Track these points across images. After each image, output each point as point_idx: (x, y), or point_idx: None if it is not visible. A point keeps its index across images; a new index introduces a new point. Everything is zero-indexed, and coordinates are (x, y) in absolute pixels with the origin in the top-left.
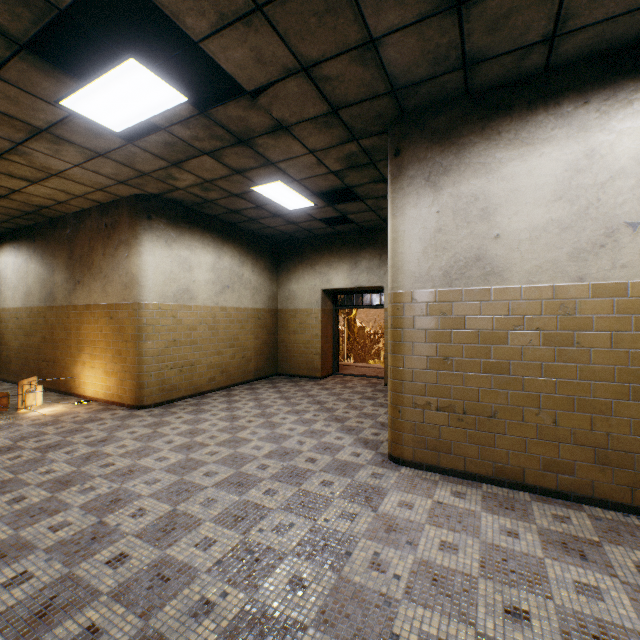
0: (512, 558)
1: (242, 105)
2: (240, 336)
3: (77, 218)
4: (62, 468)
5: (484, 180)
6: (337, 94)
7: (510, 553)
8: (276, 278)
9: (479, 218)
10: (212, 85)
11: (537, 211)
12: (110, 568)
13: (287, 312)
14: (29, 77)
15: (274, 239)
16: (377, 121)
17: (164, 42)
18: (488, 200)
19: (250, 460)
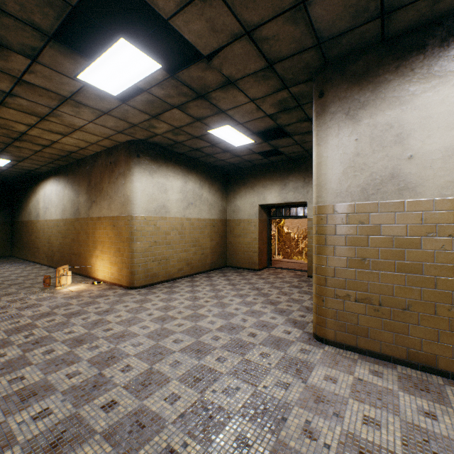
0: (433, 440)
1: (200, 67)
2: (200, 239)
3: (93, 159)
4: (79, 330)
5: (398, 110)
6: (273, 51)
7: (430, 434)
8: (225, 197)
9: (393, 143)
10: (179, 55)
11: (449, 133)
12: (104, 412)
13: (233, 221)
14: (56, 60)
15: (224, 169)
16: (304, 71)
17: (145, 25)
18: (402, 127)
19: (206, 332)
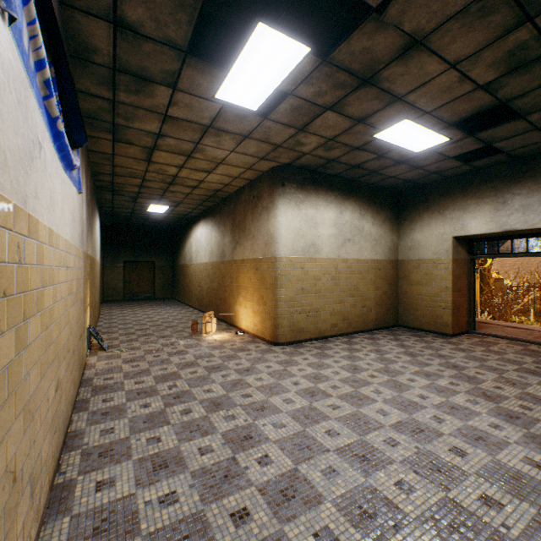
0: None
1: (366, 31)
2: (360, 286)
3: (236, 195)
4: (217, 389)
5: None
6: None
7: None
8: (396, 229)
9: None
10: (333, 29)
11: None
12: (232, 523)
13: (409, 263)
14: (194, 81)
15: (394, 189)
16: None
17: None
18: None
19: (375, 427)
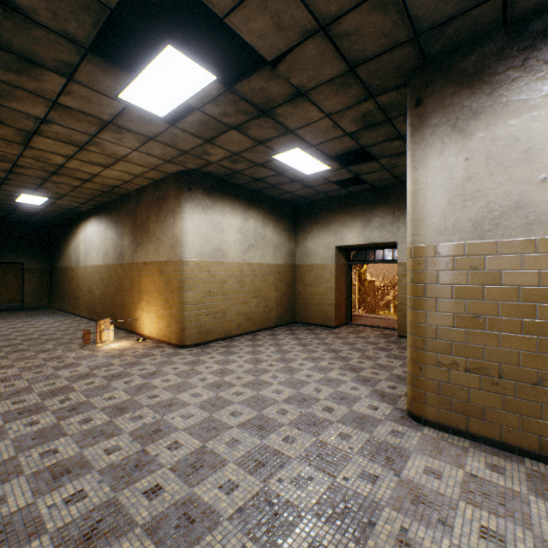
0: None
1: (263, 76)
2: (263, 288)
3: (138, 194)
4: (120, 396)
5: (526, 118)
6: (355, 50)
7: None
8: (294, 237)
9: (519, 161)
10: (237, 64)
11: None
12: (146, 499)
13: (304, 267)
14: (95, 77)
15: (292, 203)
16: (396, 74)
17: (196, 29)
18: (532, 140)
19: (271, 403)
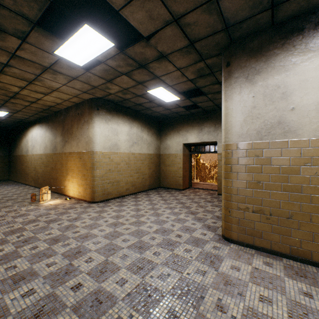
0: (310, 313)
1: (142, 45)
2: (141, 167)
3: (66, 111)
4: (55, 232)
5: (284, 75)
6: (193, 33)
7: (308, 309)
8: (159, 138)
9: (280, 98)
10: (126, 37)
11: None
12: (72, 291)
13: (165, 155)
14: (39, 40)
15: (158, 118)
16: (216, 48)
17: (102, 15)
18: (286, 87)
19: (146, 234)
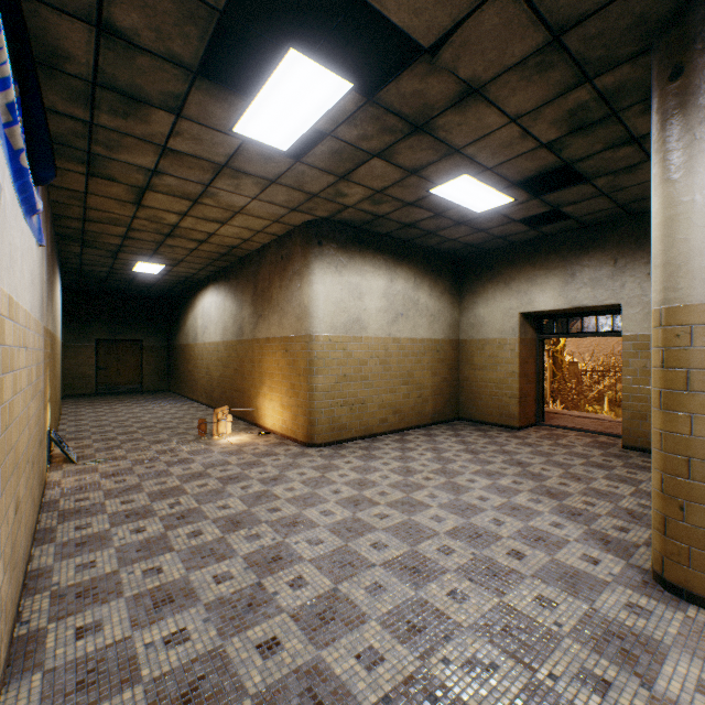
0: None
1: (418, 73)
2: (415, 372)
3: (259, 254)
4: (236, 505)
5: None
6: (563, 5)
7: None
8: (458, 302)
9: None
10: (381, 64)
11: None
12: (260, 656)
13: (472, 343)
14: (205, 108)
15: (455, 255)
16: (632, 33)
17: (326, 23)
18: None
19: (428, 536)
